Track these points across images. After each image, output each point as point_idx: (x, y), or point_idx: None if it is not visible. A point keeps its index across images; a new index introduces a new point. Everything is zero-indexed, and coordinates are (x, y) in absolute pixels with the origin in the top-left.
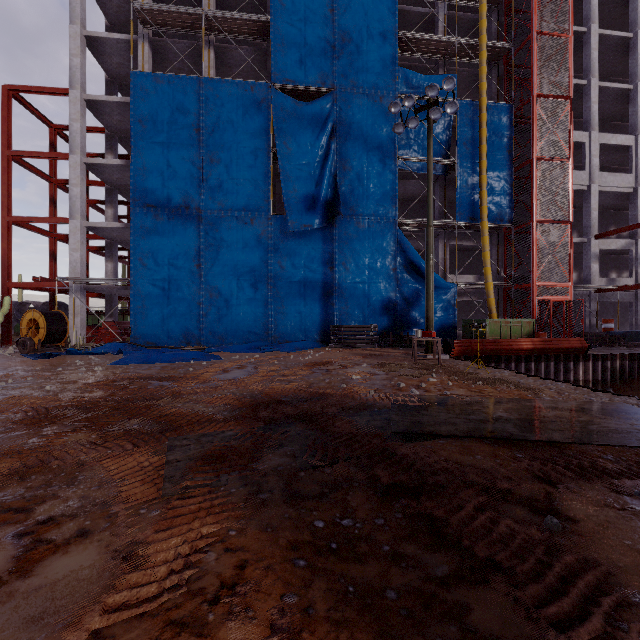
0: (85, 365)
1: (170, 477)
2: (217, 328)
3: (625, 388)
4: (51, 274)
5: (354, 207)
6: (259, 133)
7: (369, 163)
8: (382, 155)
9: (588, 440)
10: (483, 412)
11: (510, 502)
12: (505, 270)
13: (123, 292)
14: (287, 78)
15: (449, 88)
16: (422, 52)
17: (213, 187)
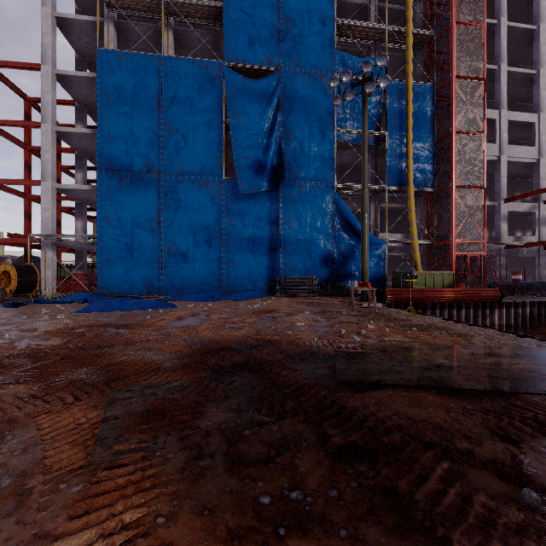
0: (50, 313)
1: (103, 439)
2: (175, 279)
3: (534, 332)
4: (26, 231)
5: (297, 173)
6: (213, 106)
7: (310, 134)
8: (322, 127)
9: (535, 389)
10: (424, 359)
11: (474, 466)
12: (428, 229)
13: (91, 247)
14: (238, 58)
15: (382, 64)
16: (356, 38)
17: (171, 153)
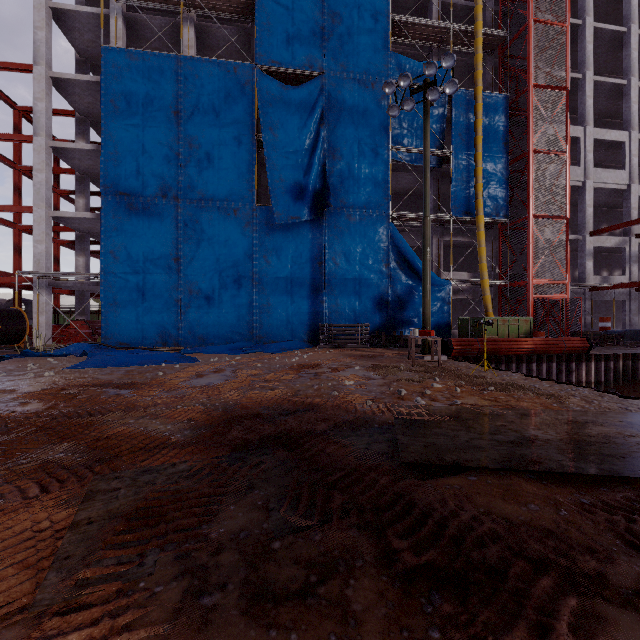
0: (37, 369)
1: (64, 558)
2: (197, 327)
3: (629, 390)
4: (15, 269)
5: (344, 199)
6: (243, 118)
7: (360, 152)
8: (374, 144)
9: None
10: (511, 429)
11: (612, 602)
12: (500, 267)
13: (95, 288)
14: (273, 59)
15: (448, 66)
16: (415, 38)
17: (192, 175)
